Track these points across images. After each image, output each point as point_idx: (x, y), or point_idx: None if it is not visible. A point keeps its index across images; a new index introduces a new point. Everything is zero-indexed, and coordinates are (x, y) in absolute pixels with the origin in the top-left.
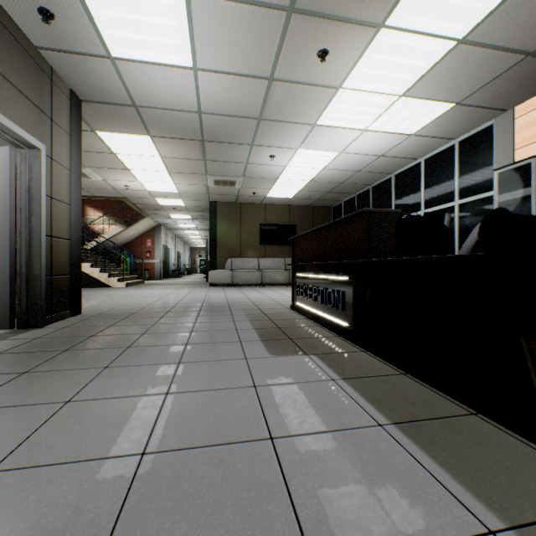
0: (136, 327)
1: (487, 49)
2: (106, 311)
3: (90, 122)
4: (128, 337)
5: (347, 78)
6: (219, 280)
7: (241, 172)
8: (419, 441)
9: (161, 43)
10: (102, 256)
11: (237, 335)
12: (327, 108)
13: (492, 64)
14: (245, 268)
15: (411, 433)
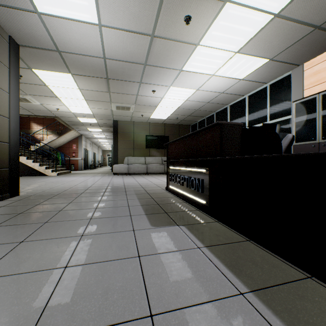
0: (56, 206)
1: (292, 22)
2: (38, 193)
3: (27, 62)
4: (48, 213)
5: (203, 38)
6: (120, 170)
7: (134, 101)
8: (277, 311)
9: (74, 3)
10: (42, 155)
11: (128, 210)
12: (190, 59)
13: (294, 33)
14: (137, 163)
15: (268, 301)
